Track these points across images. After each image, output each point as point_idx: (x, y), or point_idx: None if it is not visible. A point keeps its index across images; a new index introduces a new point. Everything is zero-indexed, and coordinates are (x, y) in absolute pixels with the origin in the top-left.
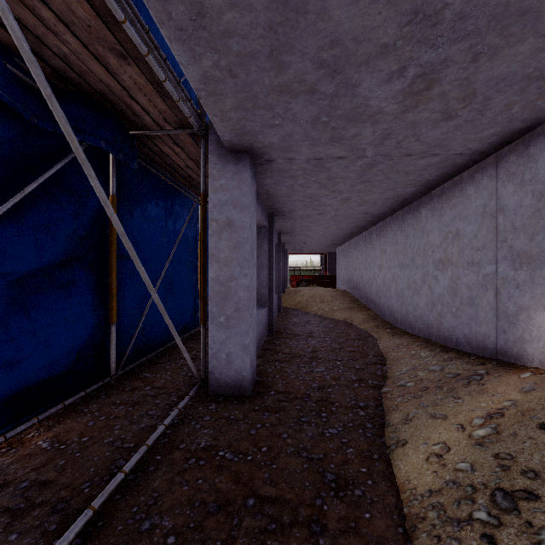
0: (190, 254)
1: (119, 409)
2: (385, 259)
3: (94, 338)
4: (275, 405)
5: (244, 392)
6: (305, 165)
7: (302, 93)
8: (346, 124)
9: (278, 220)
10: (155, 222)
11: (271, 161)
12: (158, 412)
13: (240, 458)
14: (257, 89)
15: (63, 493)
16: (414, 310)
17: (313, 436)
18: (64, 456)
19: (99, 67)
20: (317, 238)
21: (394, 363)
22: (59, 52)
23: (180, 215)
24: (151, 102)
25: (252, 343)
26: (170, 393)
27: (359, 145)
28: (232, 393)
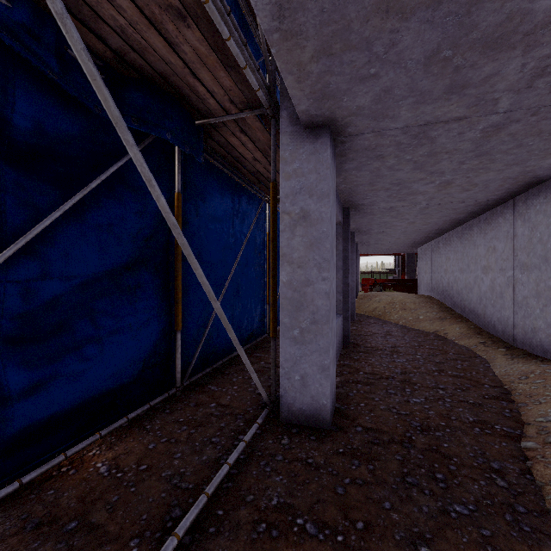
0: (257, 256)
1: (182, 429)
2: (494, 258)
3: (160, 346)
4: (365, 450)
5: (323, 425)
6: (400, 137)
7: (421, 7)
8: (478, 58)
9: (353, 217)
10: (222, 222)
11: (355, 136)
12: (223, 440)
13: (326, 536)
14: (351, 14)
15: (108, 549)
16: (547, 326)
17: (431, 514)
18: (118, 490)
19: (157, 39)
20: (396, 236)
21: (528, 400)
22: (116, 25)
23: (248, 215)
24: (215, 79)
25: (332, 363)
26: (236, 415)
27: (491, 93)
28: (307, 424)
